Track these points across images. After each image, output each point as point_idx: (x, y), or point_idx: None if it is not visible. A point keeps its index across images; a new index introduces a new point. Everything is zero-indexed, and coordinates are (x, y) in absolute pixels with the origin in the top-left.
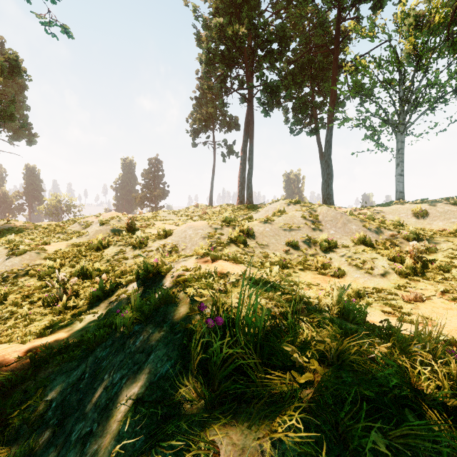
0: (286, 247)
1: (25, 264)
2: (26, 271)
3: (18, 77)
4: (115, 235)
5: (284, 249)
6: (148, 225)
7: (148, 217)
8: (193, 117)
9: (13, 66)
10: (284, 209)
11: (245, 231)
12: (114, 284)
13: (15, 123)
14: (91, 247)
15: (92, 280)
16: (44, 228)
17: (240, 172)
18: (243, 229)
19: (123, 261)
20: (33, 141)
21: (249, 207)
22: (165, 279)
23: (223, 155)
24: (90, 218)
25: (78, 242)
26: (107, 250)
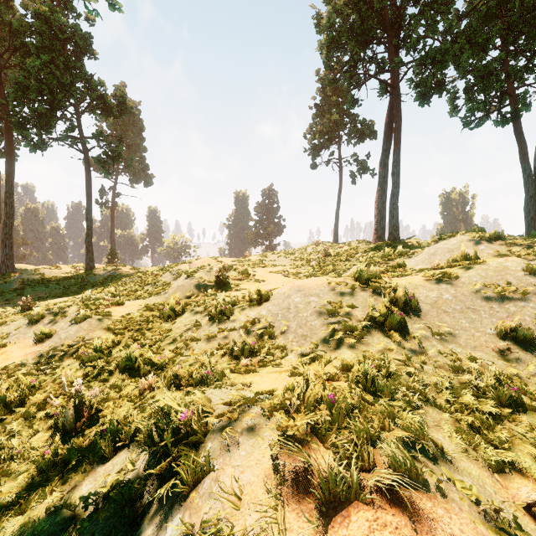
0: (500, 341)
1: (78, 337)
2: (77, 348)
3: (137, 120)
4: (200, 292)
5: (497, 347)
6: (246, 276)
7: (253, 261)
8: (312, 130)
9: (121, 103)
10: (476, 253)
11: (400, 301)
12: (134, 425)
13: (134, 166)
14: (161, 314)
15: (139, 380)
16: (138, 278)
17: (377, 195)
18: (394, 296)
19: (192, 344)
20: (150, 182)
21: (394, 246)
22: (181, 514)
23: (352, 175)
24: (183, 266)
25: (153, 303)
26: (180, 319)
